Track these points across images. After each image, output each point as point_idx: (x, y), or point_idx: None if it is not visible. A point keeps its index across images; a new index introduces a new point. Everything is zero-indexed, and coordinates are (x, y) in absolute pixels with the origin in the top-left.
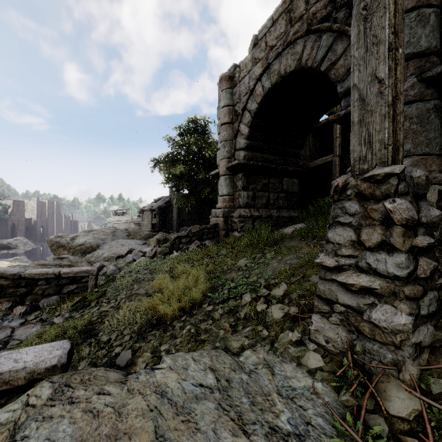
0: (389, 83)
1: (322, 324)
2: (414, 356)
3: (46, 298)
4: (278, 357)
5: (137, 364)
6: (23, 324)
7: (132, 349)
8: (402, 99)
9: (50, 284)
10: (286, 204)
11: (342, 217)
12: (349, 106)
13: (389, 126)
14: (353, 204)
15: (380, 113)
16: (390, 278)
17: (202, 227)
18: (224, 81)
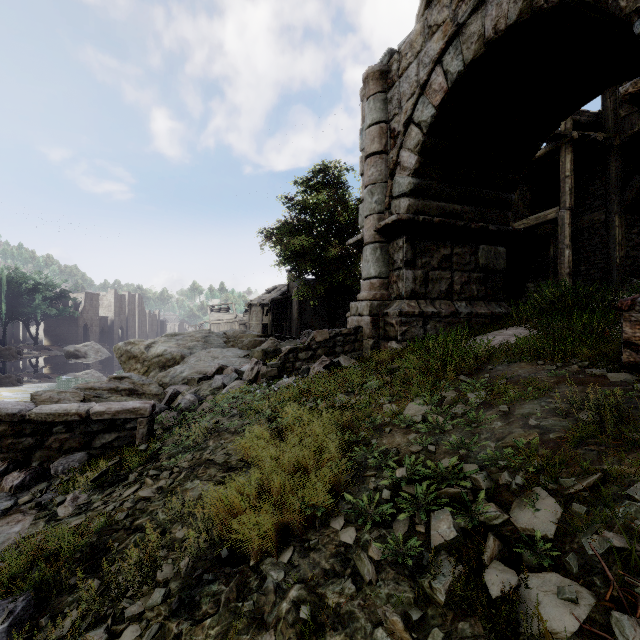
0: None
1: None
2: None
3: (65, 457)
4: None
5: None
6: (5, 512)
7: None
8: None
9: (73, 432)
10: (483, 291)
11: None
12: None
13: None
14: None
15: None
16: None
17: (333, 333)
18: (371, 80)
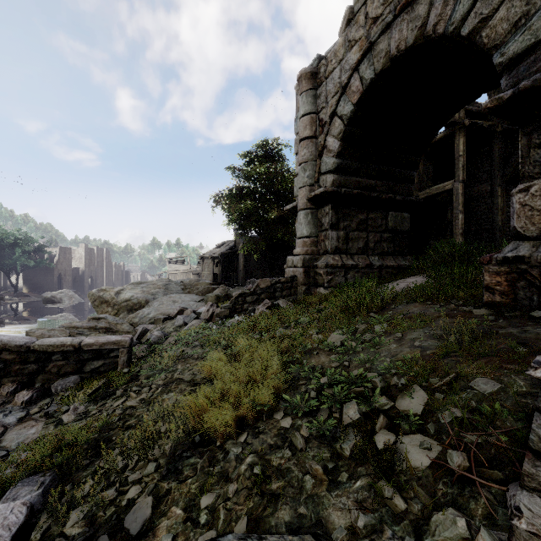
0: None
1: None
2: None
3: (62, 379)
4: None
5: (157, 532)
6: (21, 420)
7: (155, 494)
8: None
9: (68, 360)
10: (392, 248)
11: None
12: (517, 83)
13: None
14: None
15: None
16: None
17: (273, 281)
18: (304, 80)
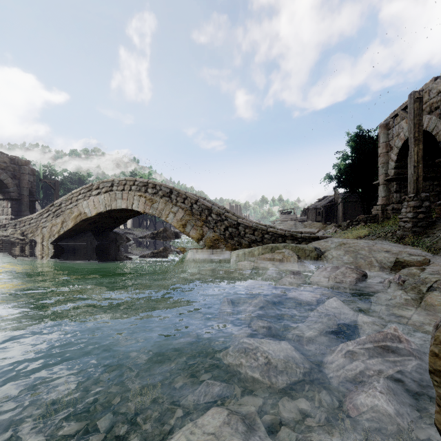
0: (414, 175)
1: (398, 232)
2: (411, 232)
3: None
4: (386, 241)
5: None
6: None
7: None
8: (421, 177)
9: None
10: (436, 199)
11: (404, 206)
12: None
13: (414, 185)
14: (406, 203)
15: (412, 182)
16: (409, 218)
17: (366, 216)
18: (382, 127)
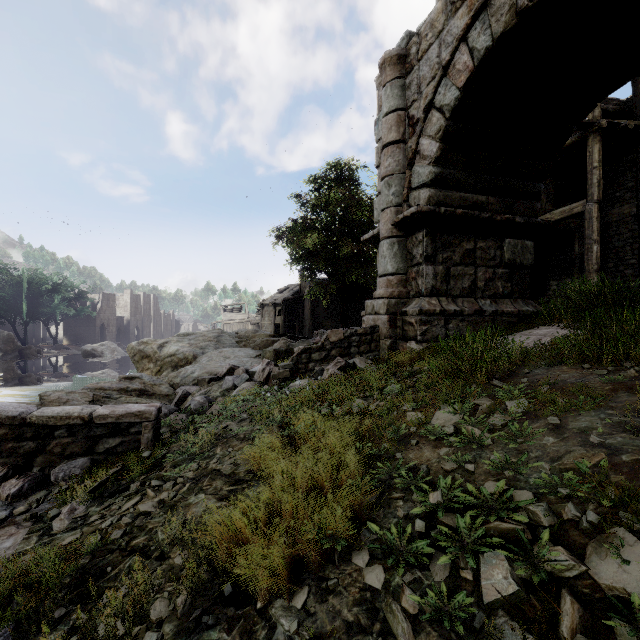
0: None
1: None
2: None
3: (66, 462)
4: None
5: None
6: None
7: None
8: None
9: (75, 436)
10: (509, 288)
11: None
12: None
13: None
14: None
15: None
16: None
17: (348, 332)
18: (388, 66)
